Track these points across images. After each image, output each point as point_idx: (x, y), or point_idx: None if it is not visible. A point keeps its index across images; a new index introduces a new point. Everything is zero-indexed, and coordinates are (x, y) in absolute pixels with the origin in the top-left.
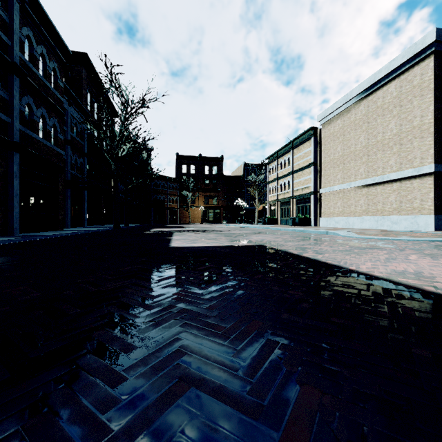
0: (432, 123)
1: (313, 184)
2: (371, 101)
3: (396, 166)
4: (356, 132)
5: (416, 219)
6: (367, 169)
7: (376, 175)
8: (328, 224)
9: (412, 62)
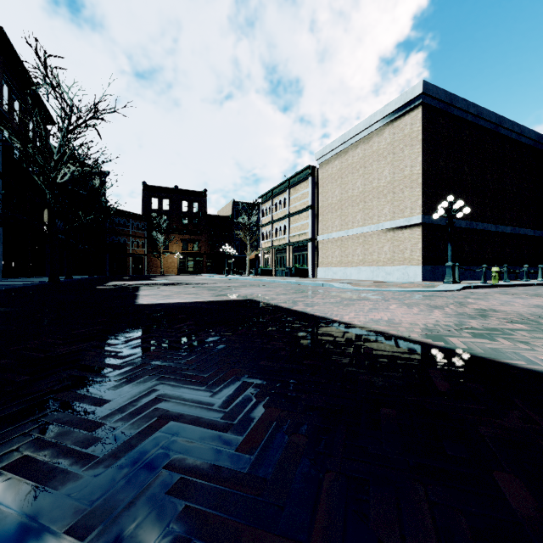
0: (420, 175)
1: (310, 230)
2: (367, 144)
3: (389, 214)
4: (353, 176)
5: (406, 269)
6: (363, 216)
7: (372, 223)
8: (326, 275)
9: (404, 110)
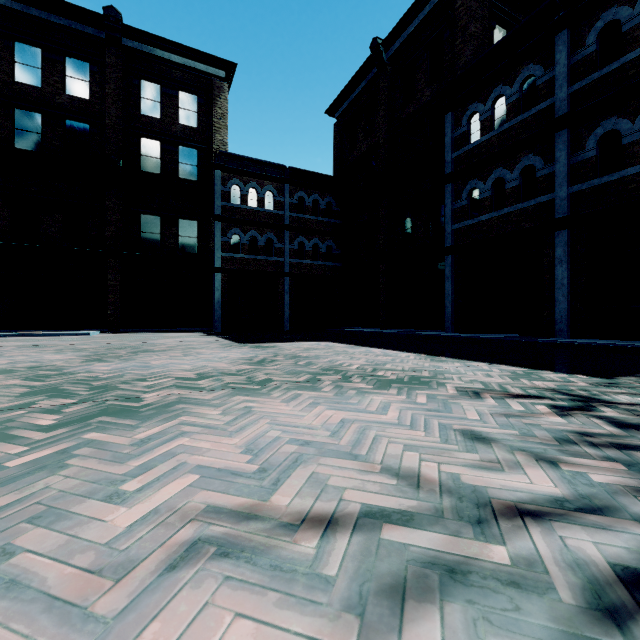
0: None
1: None
2: None
3: None
4: None
5: None
6: None
7: None
8: None
9: None
